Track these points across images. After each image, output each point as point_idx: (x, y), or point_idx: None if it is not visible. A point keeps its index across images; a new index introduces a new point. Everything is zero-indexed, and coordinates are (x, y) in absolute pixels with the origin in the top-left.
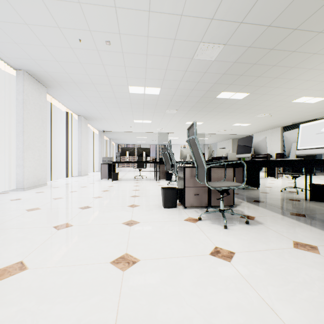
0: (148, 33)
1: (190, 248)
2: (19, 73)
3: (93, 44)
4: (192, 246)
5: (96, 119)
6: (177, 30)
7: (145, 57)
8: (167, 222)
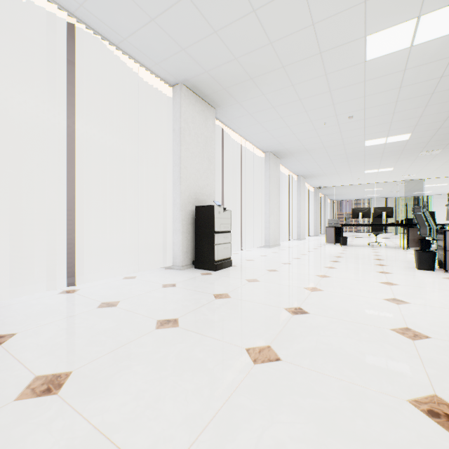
0: (396, 100)
1: (443, 288)
2: (266, 154)
3: (336, 122)
4: (446, 287)
5: (315, 177)
6: (435, 87)
7: (390, 115)
8: (421, 276)
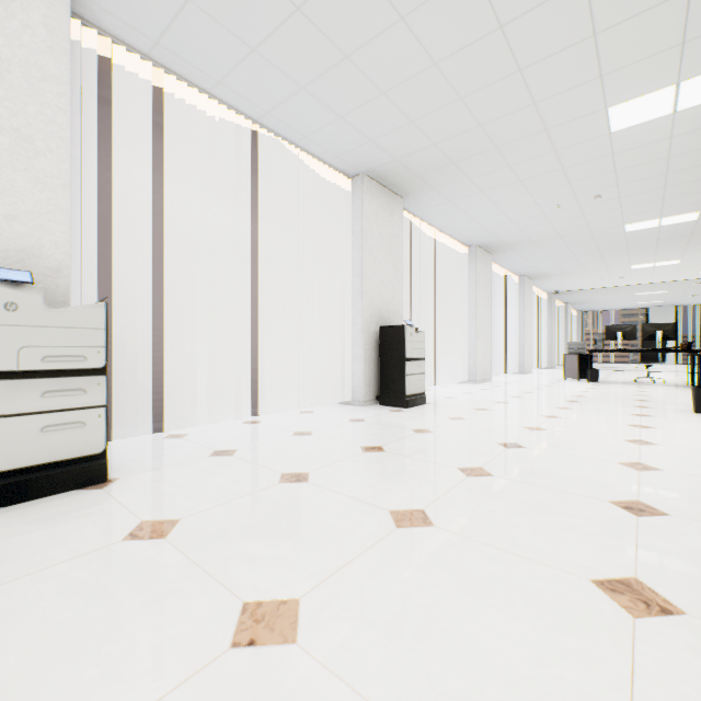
0: (665, 171)
1: None
2: (471, 249)
3: (575, 204)
4: None
5: (547, 277)
6: None
7: (659, 191)
8: (694, 420)
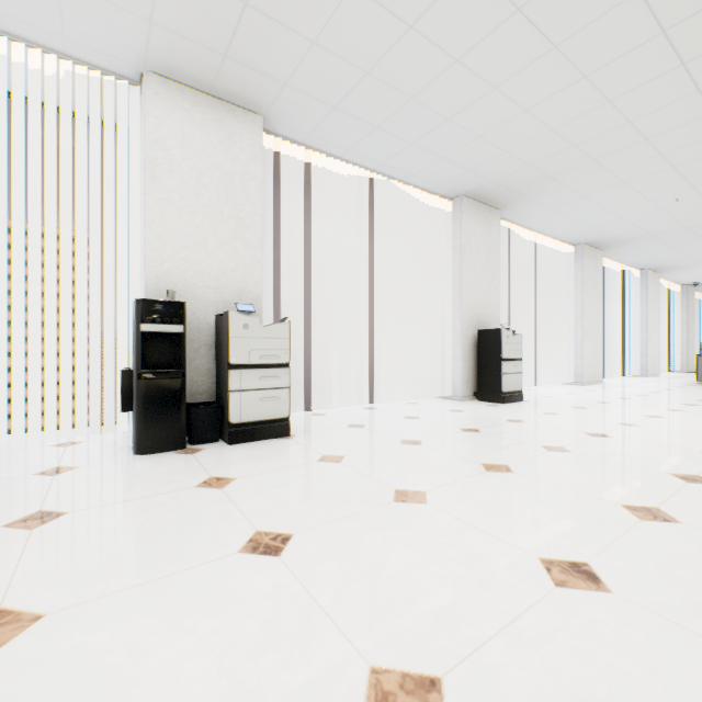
0: None
1: None
2: (577, 248)
3: (697, 196)
4: None
5: (678, 268)
6: None
7: None
8: None
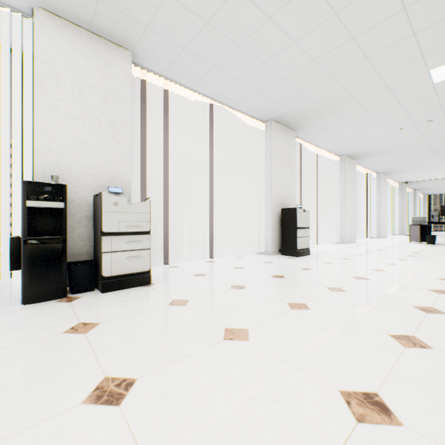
0: None
1: None
2: (341, 158)
3: (413, 126)
4: None
5: (398, 172)
6: None
7: None
8: None
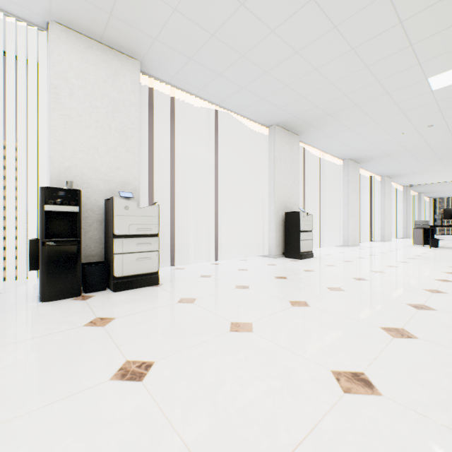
0: None
1: None
2: (344, 161)
3: (414, 131)
4: None
5: (402, 176)
6: None
7: None
8: None
